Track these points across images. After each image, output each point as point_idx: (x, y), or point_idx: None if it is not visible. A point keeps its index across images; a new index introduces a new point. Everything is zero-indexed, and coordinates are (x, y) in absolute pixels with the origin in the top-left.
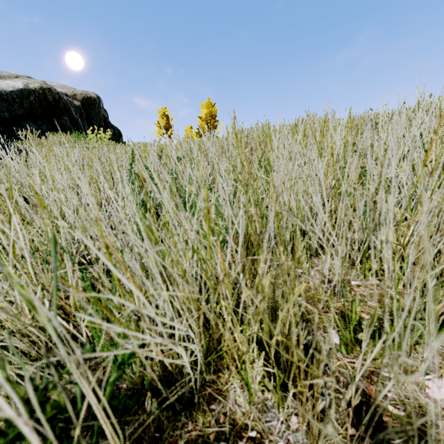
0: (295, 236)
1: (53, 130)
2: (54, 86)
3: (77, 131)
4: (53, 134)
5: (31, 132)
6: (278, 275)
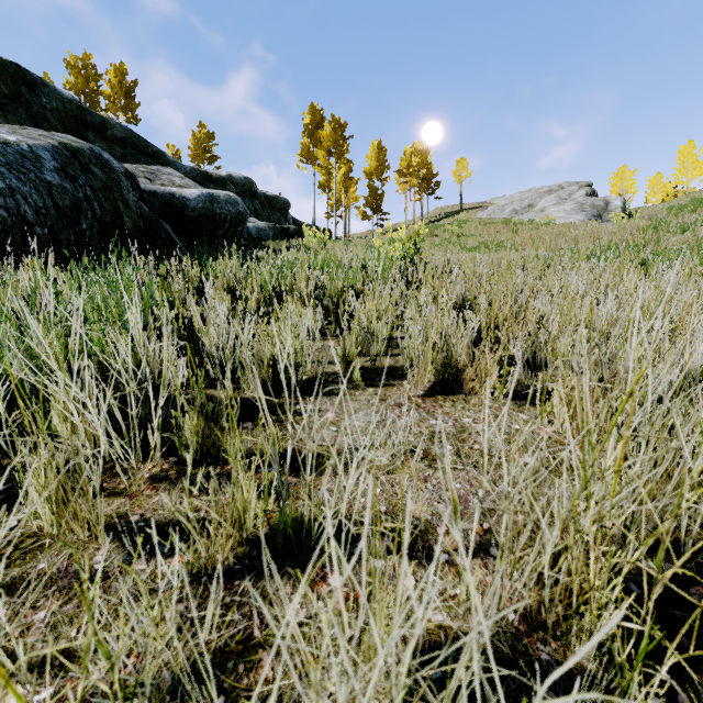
0: None
1: None
2: (565, 186)
3: None
4: None
5: None
6: None
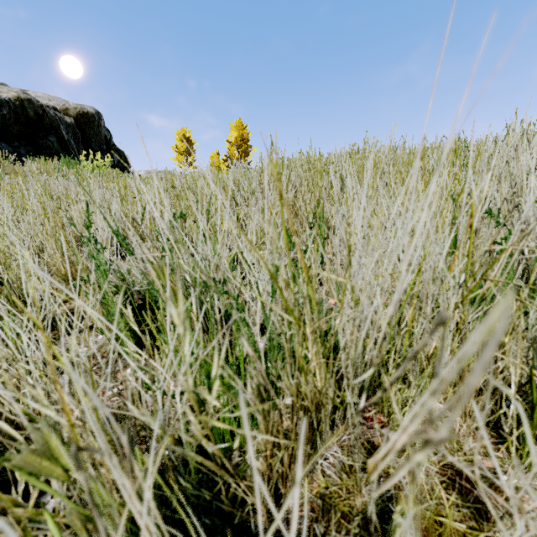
0: (386, 373)
1: (34, 153)
2: (39, 97)
3: (67, 156)
4: (34, 160)
5: (4, 156)
6: (354, 446)
